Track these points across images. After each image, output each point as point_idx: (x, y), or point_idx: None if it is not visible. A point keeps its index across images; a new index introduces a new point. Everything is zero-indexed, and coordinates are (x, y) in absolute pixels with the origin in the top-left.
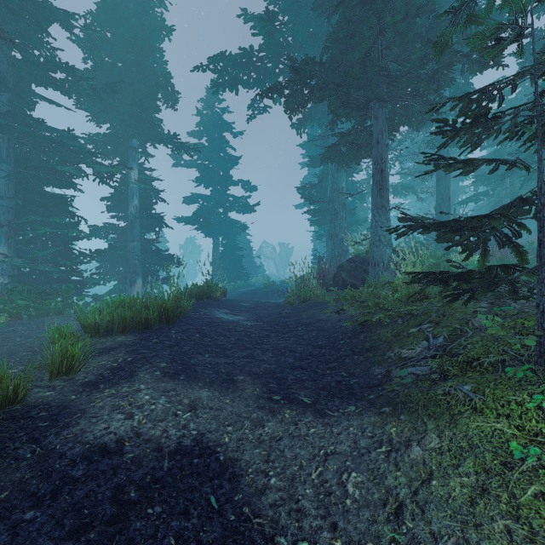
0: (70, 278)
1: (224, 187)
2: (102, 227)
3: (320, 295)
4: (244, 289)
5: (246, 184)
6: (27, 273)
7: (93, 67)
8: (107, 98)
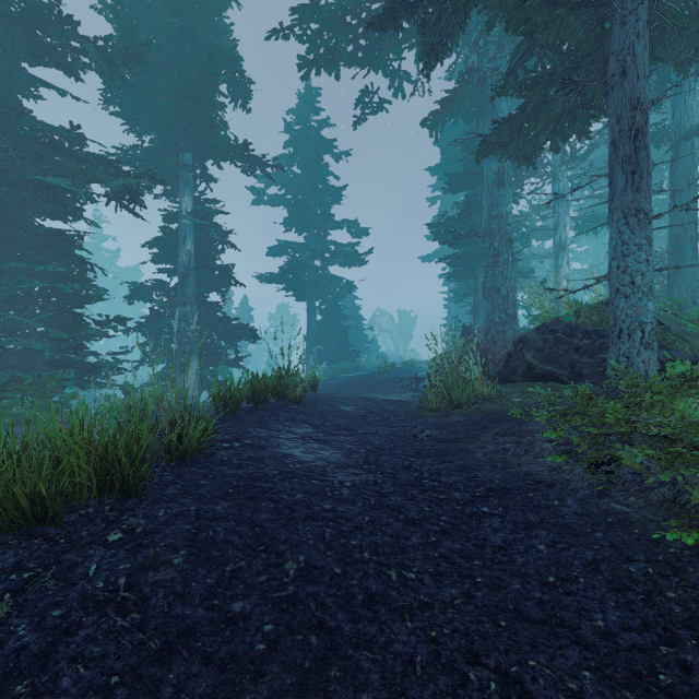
0: (80, 360)
1: (322, 231)
2: (147, 286)
3: (489, 394)
4: (350, 373)
5: (353, 226)
6: (8, 353)
7: (120, 41)
8: (144, 90)
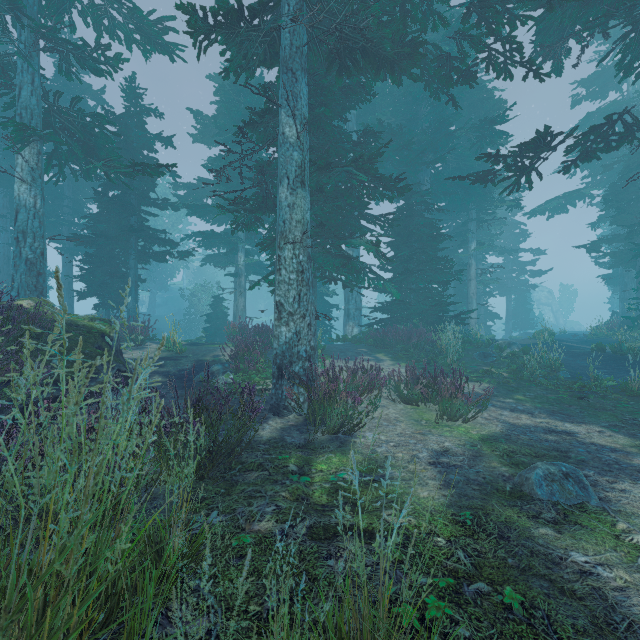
0: None
1: (516, 257)
2: None
3: (607, 335)
4: None
5: (536, 251)
6: None
7: None
8: None
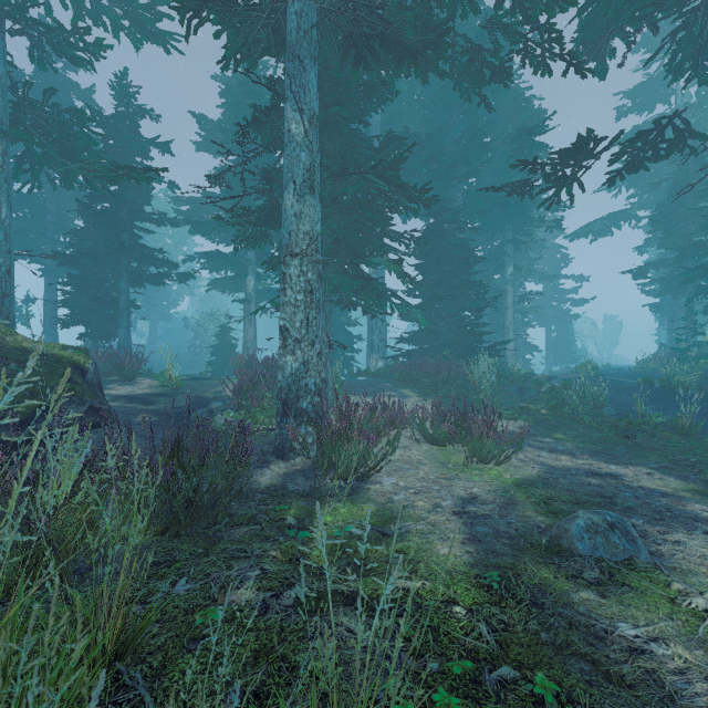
0: None
1: (557, 284)
2: None
3: (654, 369)
4: None
5: (578, 277)
6: None
7: None
8: None
